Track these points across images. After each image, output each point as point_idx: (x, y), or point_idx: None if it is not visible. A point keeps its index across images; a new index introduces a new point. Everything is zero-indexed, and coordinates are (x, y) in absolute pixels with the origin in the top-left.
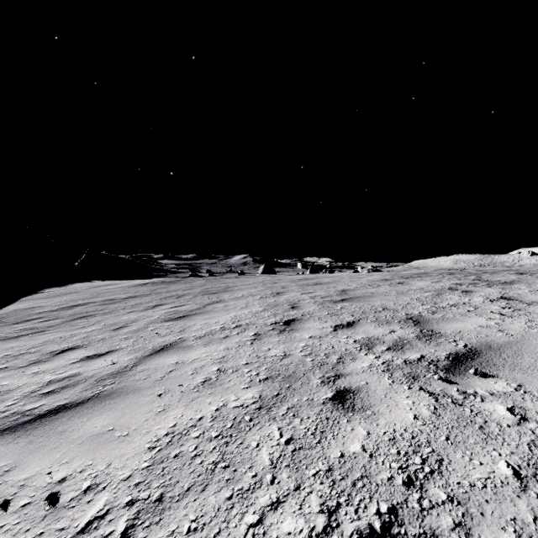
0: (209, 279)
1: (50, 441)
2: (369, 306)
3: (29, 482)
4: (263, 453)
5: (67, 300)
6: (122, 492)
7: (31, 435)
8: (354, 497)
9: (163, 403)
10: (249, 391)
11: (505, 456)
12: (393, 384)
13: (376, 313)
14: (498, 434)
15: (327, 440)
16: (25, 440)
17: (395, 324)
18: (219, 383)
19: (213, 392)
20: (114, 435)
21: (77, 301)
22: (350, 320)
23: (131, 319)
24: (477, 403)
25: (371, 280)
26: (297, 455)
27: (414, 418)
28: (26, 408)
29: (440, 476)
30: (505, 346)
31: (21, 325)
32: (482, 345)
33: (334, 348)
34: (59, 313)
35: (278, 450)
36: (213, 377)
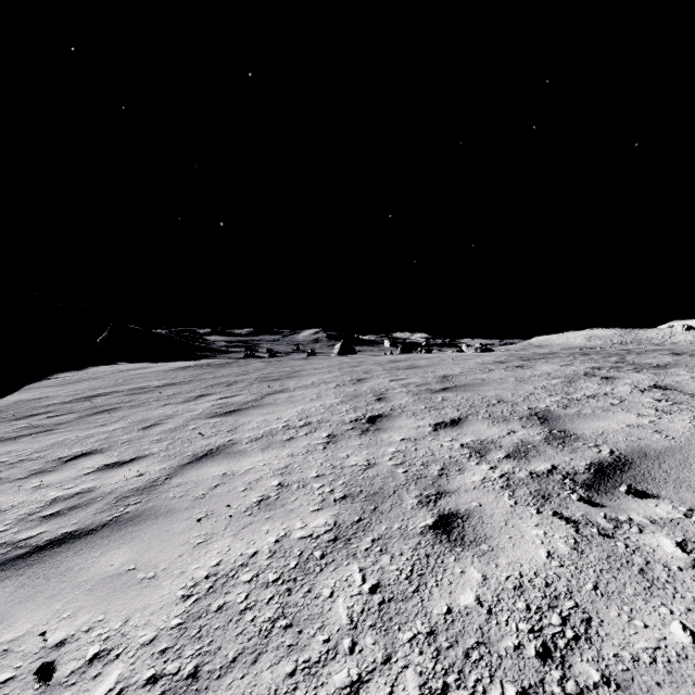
0: (270, 361)
1: (49, 585)
2: (479, 397)
3: (15, 646)
4: (339, 606)
5: (85, 388)
6: (142, 662)
7: (23, 576)
8: (467, 675)
9: (204, 531)
10: (320, 515)
11: (679, 614)
12: (516, 506)
13: (489, 407)
14: (666, 581)
15: (427, 587)
16: (15, 584)
17: (515, 421)
18: (280, 504)
19: (271, 517)
20: (136, 578)
21: (98, 390)
22: (455, 417)
23: (166, 415)
24: (633, 535)
25: (481, 362)
26: (386, 609)
27: (548, 556)
28: (20, 537)
29: (589, 644)
30: (666, 454)
31: (22, 422)
32: (634, 451)
33: (434, 455)
34: (73, 406)
35: (360, 603)
36: (273, 494)
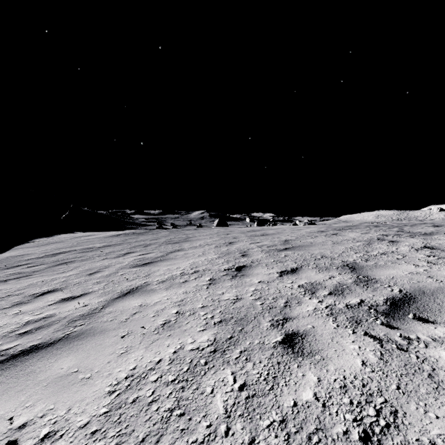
0: (172, 231)
1: (18, 383)
2: (309, 254)
3: None
4: (217, 400)
5: (52, 248)
6: (78, 441)
7: (2, 376)
8: None
9: (125, 344)
10: (204, 333)
11: None
12: (338, 328)
13: (316, 261)
14: None
15: (279, 386)
16: None
17: (333, 270)
18: (178, 326)
19: (171, 335)
20: (78, 378)
21: (61, 249)
22: (294, 267)
23: (104, 265)
24: (421, 349)
25: (309, 231)
26: (250, 403)
27: (362, 364)
28: (2, 348)
29: (397, 431)
30: (437, 292)
31: (11, 270)
32: (416, 290)
33: (280, 292)
34: (44, 260)
35: (232, 397)
36: (173, 319)
